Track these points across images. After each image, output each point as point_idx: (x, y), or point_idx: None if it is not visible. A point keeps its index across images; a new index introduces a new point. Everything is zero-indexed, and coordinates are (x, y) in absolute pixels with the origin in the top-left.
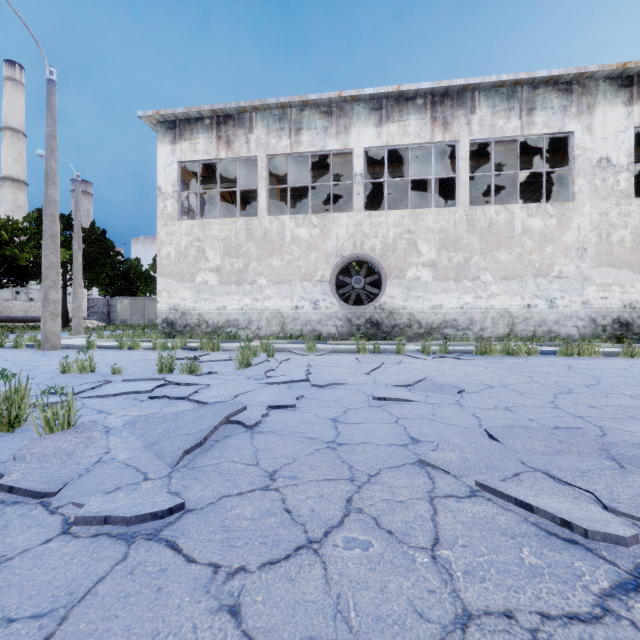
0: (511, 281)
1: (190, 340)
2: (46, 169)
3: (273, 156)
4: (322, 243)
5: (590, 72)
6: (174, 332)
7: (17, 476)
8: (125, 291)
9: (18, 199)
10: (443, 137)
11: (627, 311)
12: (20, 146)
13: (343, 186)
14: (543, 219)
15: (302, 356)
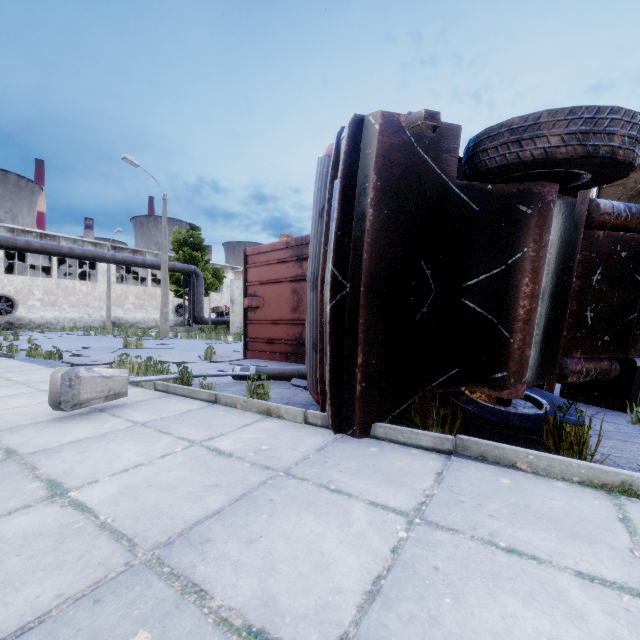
0: (75, 308)
1: None
2: None
3: None
4: None
5: (103, 243)
6: None
7: None
8: None
9: None
10: None
11: (115, 319)
12: None
13: None
14: (87, 287)
15: None
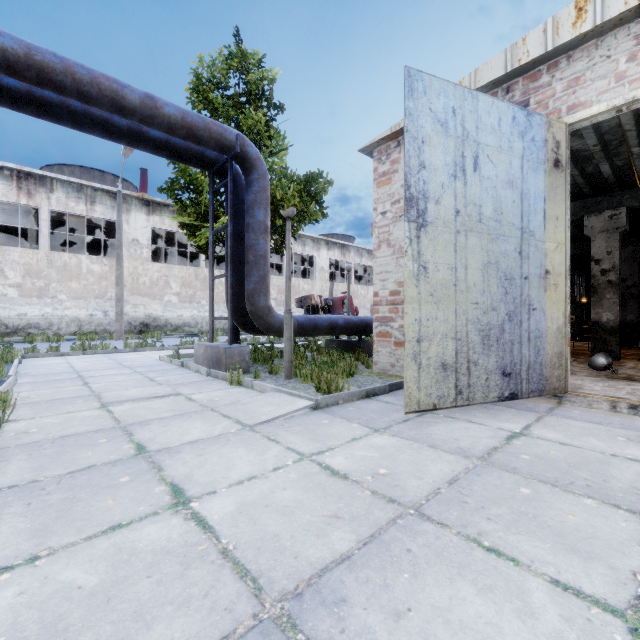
0: (80, 300)
1: None
2: None
3: None
4: None
5: (126, 193)
6: None
7: None
8: None
9: None
10: (28, 202)
11: (147, 318)
12: None
13: None
14: (101, 266)
15: None
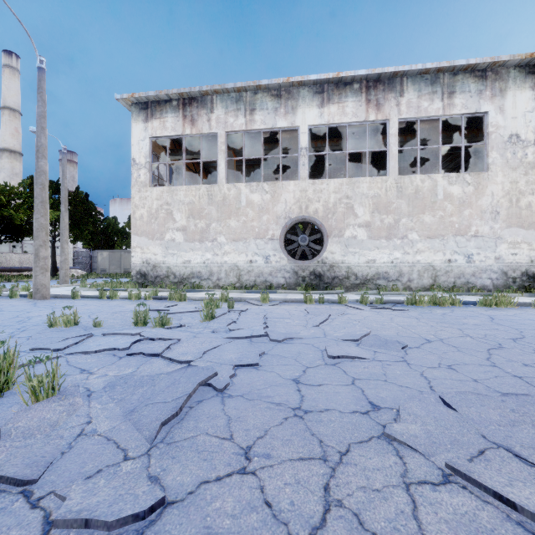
0: (434, 239)
1: (160, 289)
2: (37, 144)
3: (231, 132)
4: (273, 207)
5: (502, 61)
6: (146, 282)
7: (1, 459)
8: (105, 244)
9: (15, 167)
10: (376, 116)
11: (534, 265)
12: (16, 123)
13: (289, 157)
14: (462, 186)
15: (257, 306)
